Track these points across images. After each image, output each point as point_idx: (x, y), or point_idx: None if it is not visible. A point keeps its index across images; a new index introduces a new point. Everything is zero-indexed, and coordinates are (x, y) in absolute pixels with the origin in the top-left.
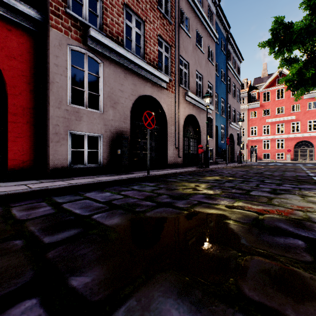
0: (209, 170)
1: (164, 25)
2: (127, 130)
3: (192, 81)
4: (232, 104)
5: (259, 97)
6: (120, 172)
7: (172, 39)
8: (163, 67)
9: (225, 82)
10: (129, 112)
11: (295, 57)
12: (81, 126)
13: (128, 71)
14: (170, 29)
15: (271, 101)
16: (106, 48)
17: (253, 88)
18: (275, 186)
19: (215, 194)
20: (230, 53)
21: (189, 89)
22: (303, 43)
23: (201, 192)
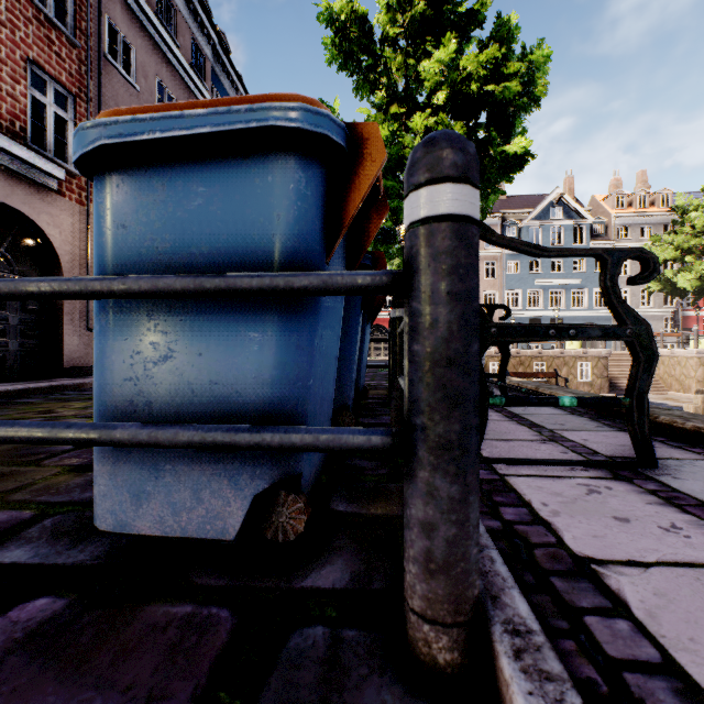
0: None
1: (53, 43)
2: None
3: None
4: None
5: None
6: None
7: (79, 81)
8: (48, 140)
9: None
10: None
11: None
12: None
13: None
14: (74, 56)
15: None
16: None
17: None
18: None
19: (73, 415)
20: None
21: None
22: None
23: (49, 415)
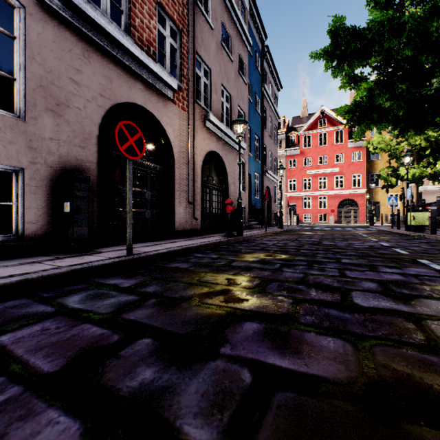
0: (243, 240)
1: None
2: (90, 165)
3: (216, 99)
4: (269, 146)
5: (299, 141)
6: (70, 249)
7: (182, 20)
8: (167, 63)
9: (260, 113)
10: (96, 129)
11: (362, 75)
12: None
13: (93, 48)
14: (180, 1)
15: (313, 148)
16: None
17: (291, 129)
18: (372, 273)
19: (283, 313)
20: (267, 74)
21: (212, 111)
22: (368, 59)
23: (247, 307)
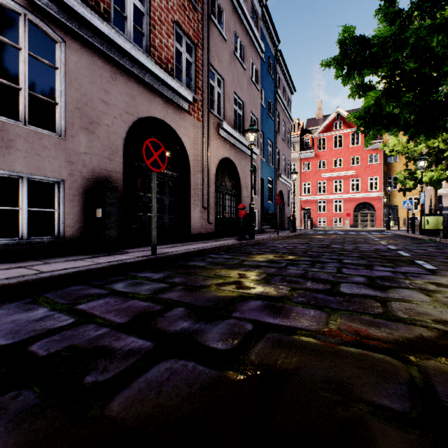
0: (255, 243)
1: (185, 9)
2: (116, 175)
3: (229, 107)
4: (282, 150)
5: (313, 144)
6: (102, 250)
7: (197, 35)
8: (183, 77)
9: (273, 117)
10: (121, 143)
11: (370, 84)
12: (10, 160)
13: (119, 70)
14: (195, 18)
15: (328, 150)
16: (71, 14)
17: (305, 132)
18: (366, 270)
19: (281, 296)
20: (280, 78)
21: (225, 119)
22: (377, 67)
23: (253, 292)
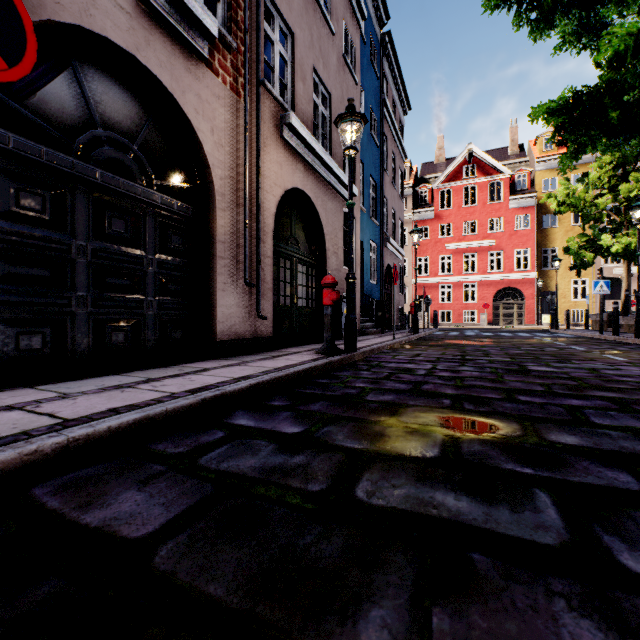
0: (358, 360)
1: None
2: None
3: (304, 93)
4: (391, 200)
5: (433, 199)
6: None
7: None
8: None
9: (378, 142)
10: None
11: (605, 18)
12: None
13: None
14: None
15: (455, 208)
16: None
17: (421, 181)
18: None
19: None
20: (388, 81)
21: (295, 113)
22: (603, 2)
23: None
